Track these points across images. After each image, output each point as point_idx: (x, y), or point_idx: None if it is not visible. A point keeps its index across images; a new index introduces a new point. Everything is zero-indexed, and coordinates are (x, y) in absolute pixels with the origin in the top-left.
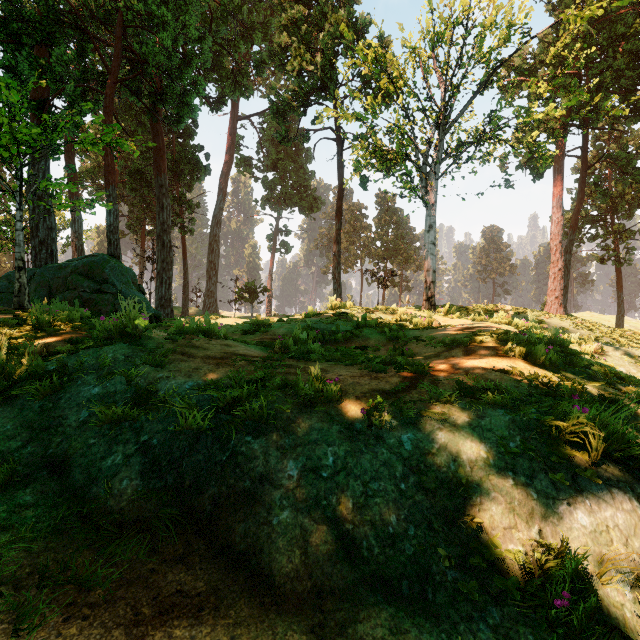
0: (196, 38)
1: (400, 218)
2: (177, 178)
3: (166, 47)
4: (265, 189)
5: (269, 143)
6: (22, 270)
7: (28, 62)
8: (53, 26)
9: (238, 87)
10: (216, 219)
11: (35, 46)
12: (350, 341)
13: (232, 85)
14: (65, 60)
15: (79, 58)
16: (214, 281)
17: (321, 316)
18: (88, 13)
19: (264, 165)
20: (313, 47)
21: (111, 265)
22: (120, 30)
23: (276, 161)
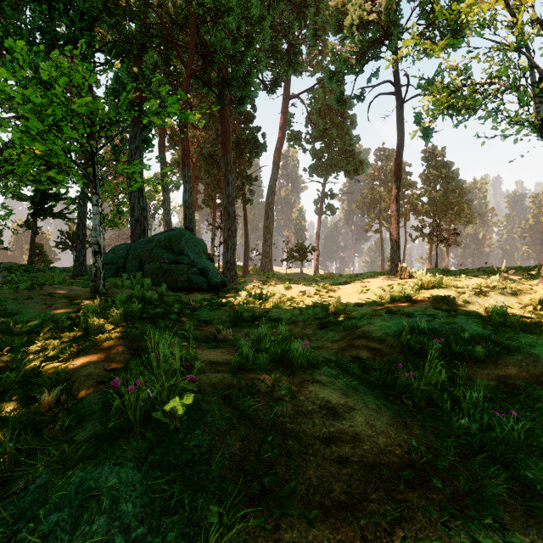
0: (256, 21)
1: (450, 171)
2: (240, 157)
3: (231, 30)
4: (313, 158)
5: (316, 116)
6: (98, 254)
7: (126, 72)
8: (144, 38)
9: (292, 65)
10: (271, 189)
11: (133, 60)
12: (499, 360)
13: (286, 64)
14: (152, 63)
15: (165, 64)
16: (269, 243)
17: (415, 300)
18: (169, 20)
19: (312, 137)
20: (370, 0)
21: (186, 237)
22: (194, 29)
23: (323, 131)
